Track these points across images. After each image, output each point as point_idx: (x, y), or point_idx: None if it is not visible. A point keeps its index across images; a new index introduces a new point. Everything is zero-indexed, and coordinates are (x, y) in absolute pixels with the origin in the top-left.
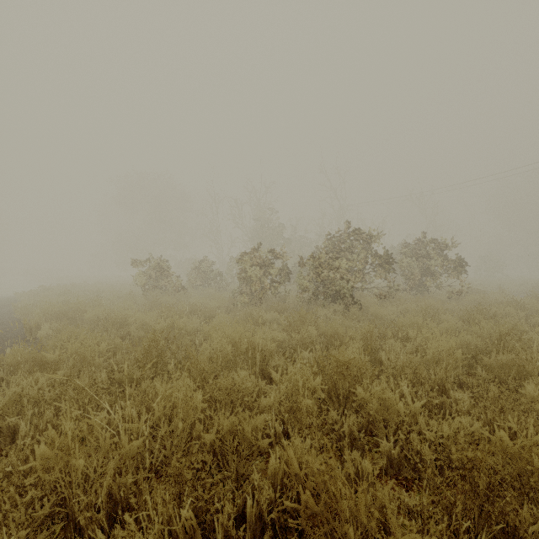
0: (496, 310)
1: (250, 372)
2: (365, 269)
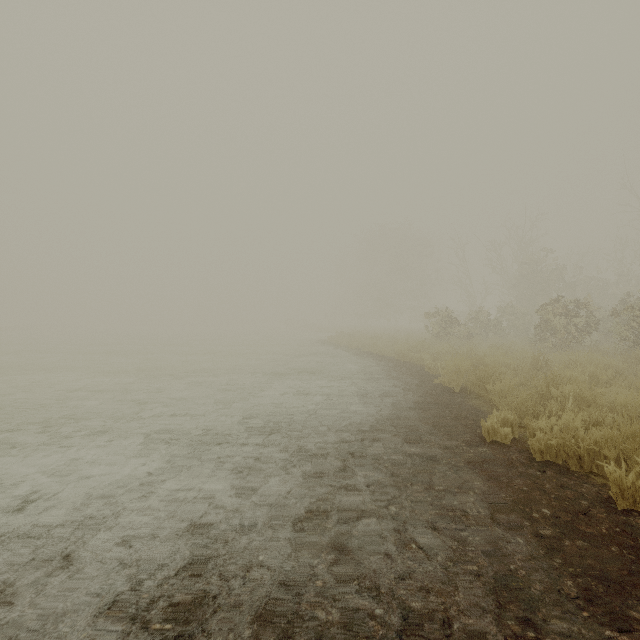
0: None
1: None
2: None
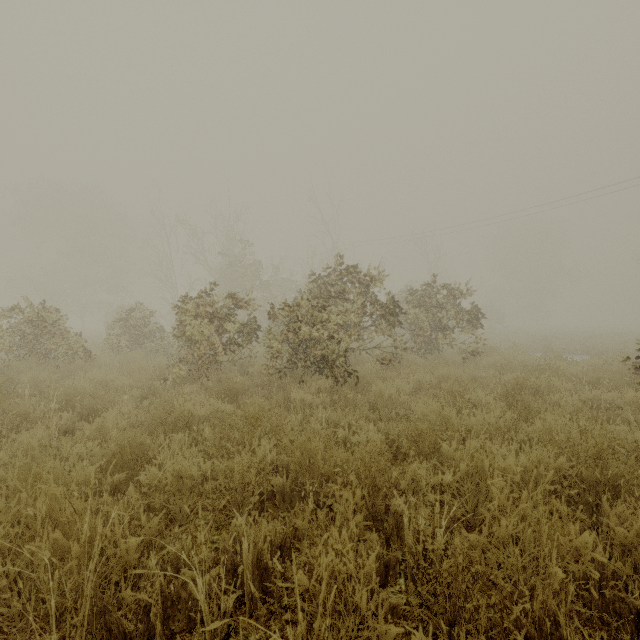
0: (536, 381)
1: (52, 638)
2: (362, 323)
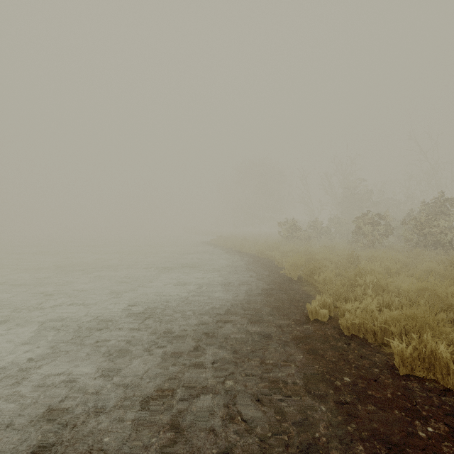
0: None
1: None
2: None
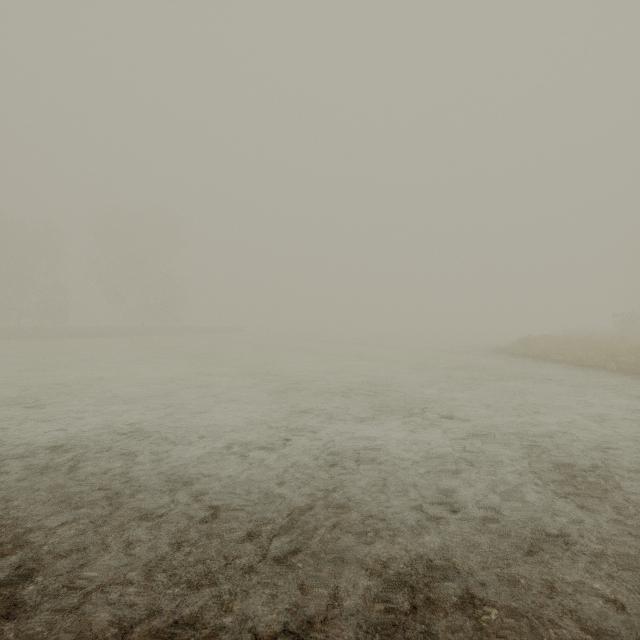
0: None
1: None
2: None
